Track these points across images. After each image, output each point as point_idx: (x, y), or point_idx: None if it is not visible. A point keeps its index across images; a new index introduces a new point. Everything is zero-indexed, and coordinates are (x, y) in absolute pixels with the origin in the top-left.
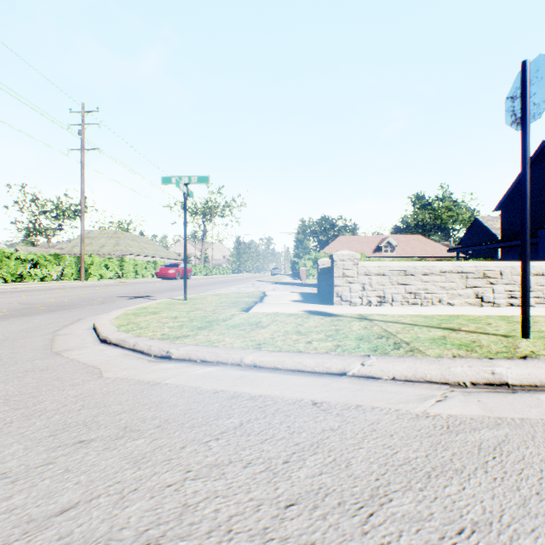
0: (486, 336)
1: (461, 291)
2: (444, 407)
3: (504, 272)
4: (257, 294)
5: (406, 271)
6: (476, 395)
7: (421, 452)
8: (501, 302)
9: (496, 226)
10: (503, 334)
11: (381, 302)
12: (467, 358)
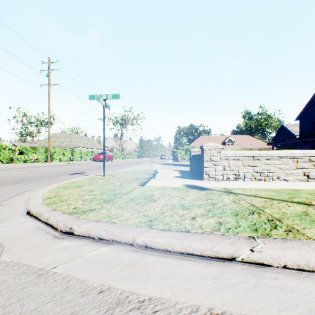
0: None
1: (293, 171)
2: None
3: None
4: (151, 171)
5: (254, 157)
6: None
7: None
8: None
9: (295, 130)
10: None
11: (237, 178)
12: None
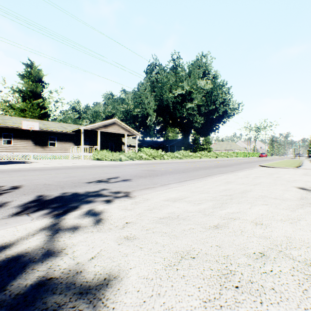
0: None
1: None
2: None
3: None
4: None
5: None
6: None
7: None
8: None
9: None
10: None
11: None
12: None
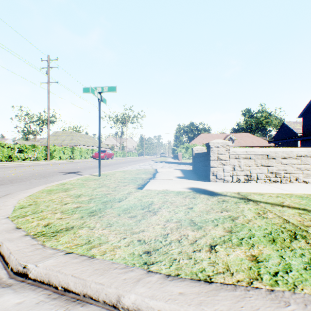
0: None
1: None
2: None
3: None
4: (151, 170)
5: (268, 155)
6: None
7: None
8: None
9: (296, 128)
10: None
11: (248, 180)
12: None
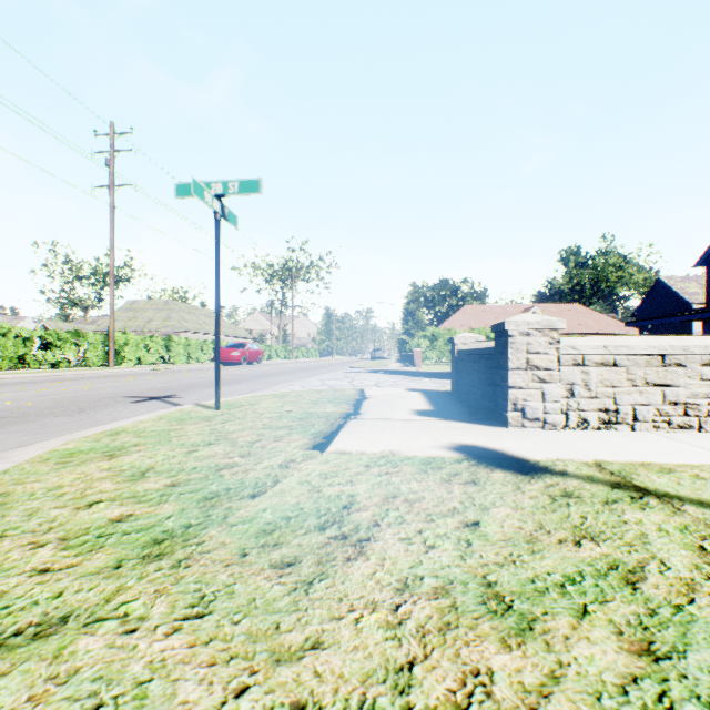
0: None
1: None
2: None
3: None
4: (350, 394)
5: (666, 356)
6: None
7: None
8: None
9: (689, 291)
10: None
11: (610, 423)
12: None
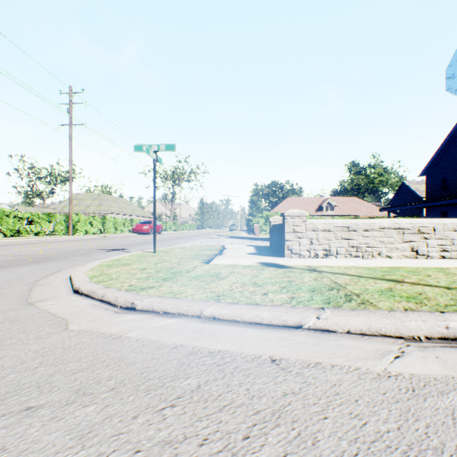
0: (430, 288)
1: (398, 245)
2: (404, 365)
3: (437, 229)
4: (217, 247)
5: (349, 227)
6: (433, 351)
7: (392, 423)
8: (434, 255)
9: (421, 189)
10: (445, 286)
11: (327, 255)
12: (419, 311)
